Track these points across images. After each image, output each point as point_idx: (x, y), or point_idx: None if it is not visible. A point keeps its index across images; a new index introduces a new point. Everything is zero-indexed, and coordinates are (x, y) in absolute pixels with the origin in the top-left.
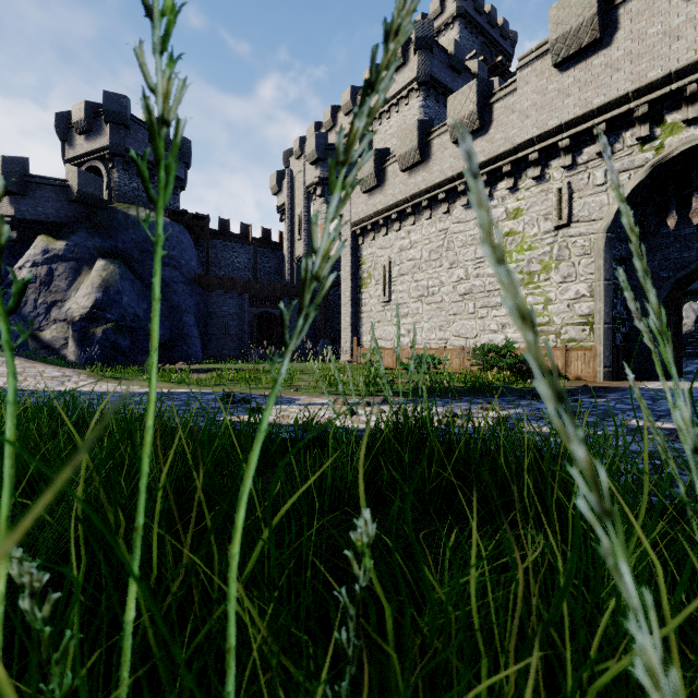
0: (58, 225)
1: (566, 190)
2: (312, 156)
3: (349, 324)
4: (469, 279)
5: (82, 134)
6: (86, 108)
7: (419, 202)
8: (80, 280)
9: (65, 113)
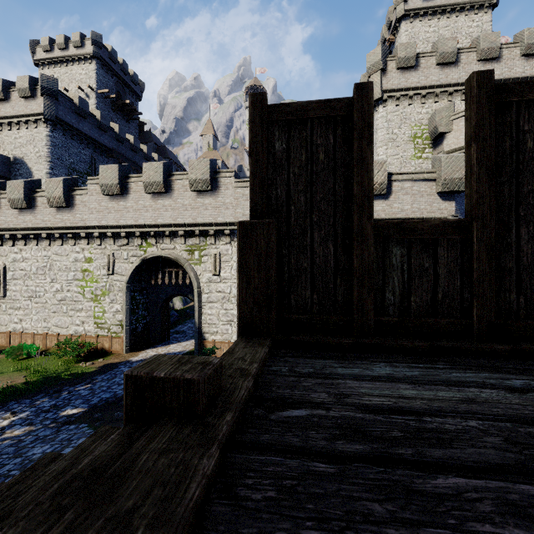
0: None
1: (112, 257)
2: None
3: None
4: (64, 292)
5: None
6: None
7: (28, 233)
8: None
9: None
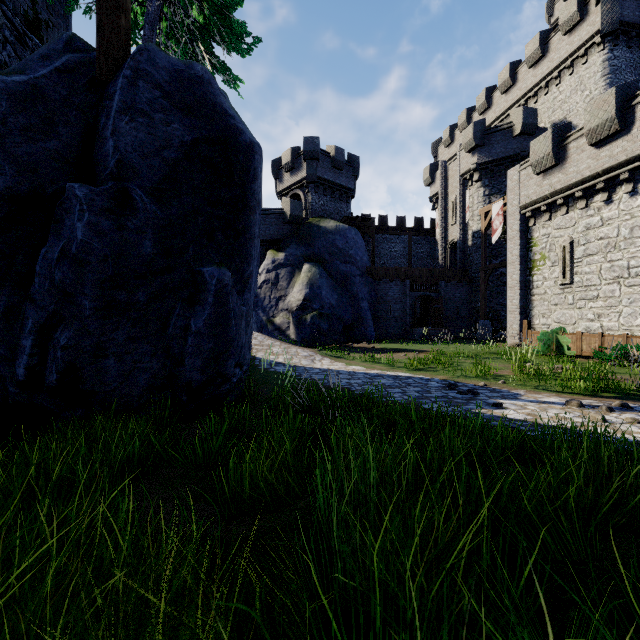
0: (277, 241)
1: None
2: (469, 145)
3: (517, 307)
4: None
5: (288, 172)
6: (291, 153)
7: (615, 175)
8: (294, 280)
9: (277, 159)
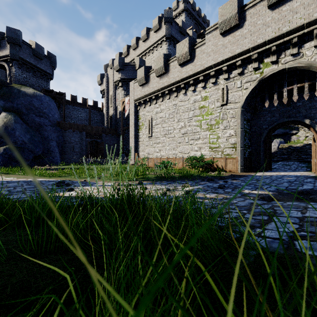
0: None
1: (225, 89)
2: (117, 67)
3: (133, 147)
4: (186, 127)
5: None
6: None
7: (164, 91)
8: None
9: None
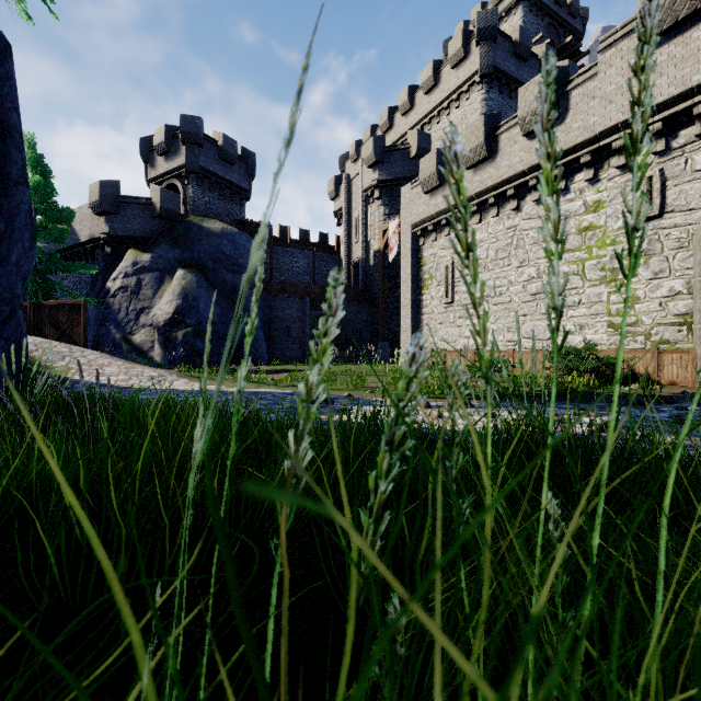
0: (144, 239)
1: (658, 178)
2: (370, 159)
3: (409, 326)
4: (541, 278)
5: (162, 156)
6: (166, 131)
7: (485, 199)
8: (163, 289)
9: (148, 138)
